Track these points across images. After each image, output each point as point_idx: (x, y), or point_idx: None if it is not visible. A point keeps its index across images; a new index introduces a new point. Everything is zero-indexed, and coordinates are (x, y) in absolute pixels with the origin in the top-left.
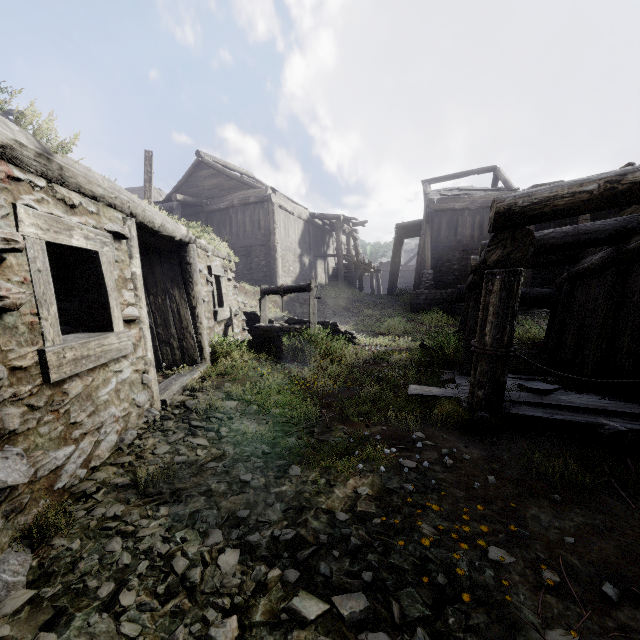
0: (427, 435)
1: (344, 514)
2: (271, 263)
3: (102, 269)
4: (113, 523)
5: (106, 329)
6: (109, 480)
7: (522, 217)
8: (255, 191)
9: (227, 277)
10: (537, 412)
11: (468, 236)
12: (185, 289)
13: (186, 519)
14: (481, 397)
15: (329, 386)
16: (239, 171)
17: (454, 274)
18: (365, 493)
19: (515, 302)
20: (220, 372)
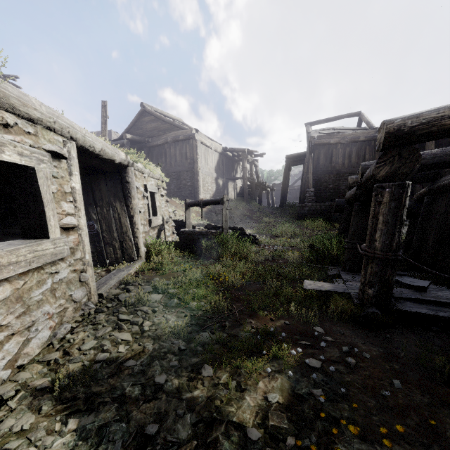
0: (325, 330)
1: (256, 431)
2: (195, 184)
3: (38, 183)
4: (15, 442)
5: (42, 236)
6: (30, 381)
7: (410, 136)
8: (183, 131)
9: (160, 193)
10: (422, 308)
11: (340, 163)
12: (125, 202)
13: (93, 436)
14: (371, 295)
15: (238, 281)
16: (172, 118)
17: (330, 191)
18: (275, 400)
19: (403, 212)
20: (151, 268)
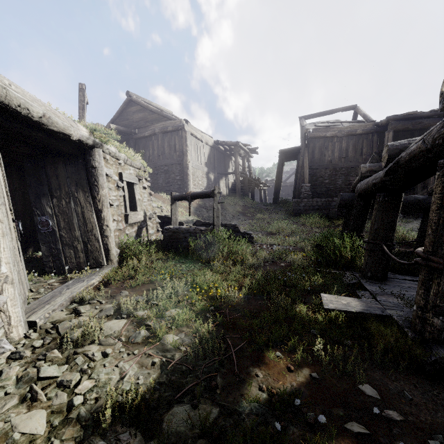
0: (379, 390)
1: None
2: (184, 178)
3: None
4: None
5: None
6: None
7: None
8: (172, 122)
9: (142, 185)
10: None
11: (336, 157)
12: (90, 192)
13: None
14: (439, 327)
15: (233, 296)
16: (161, 109)
17: (325, 187)
18: None
19: None
20: (122, 275)
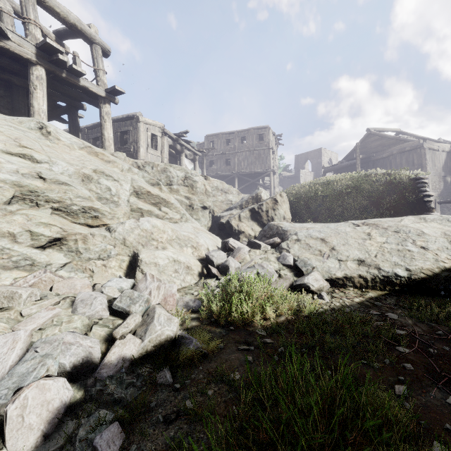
0: None
1: None
2: None
3: None
4: None
5: None
6: None
7: None
8: (409, 143)
9: None
10: None
11: None
12: None
13: None
14: None
15: None
16: (391, 131)
17: None
18: None
19: None
20: None
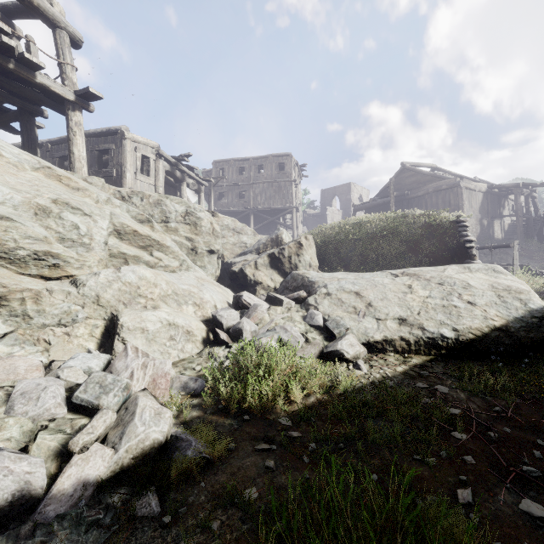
0: None
1: None
2: None
3: None
4: None
5: None
6: None
7: None
8: (446, 181)
9: None
10: None
11: None
12: None
13: None
14: None
15: (539, 288)
16: (426, 166)
17: None
18: None
19: None
20: None
